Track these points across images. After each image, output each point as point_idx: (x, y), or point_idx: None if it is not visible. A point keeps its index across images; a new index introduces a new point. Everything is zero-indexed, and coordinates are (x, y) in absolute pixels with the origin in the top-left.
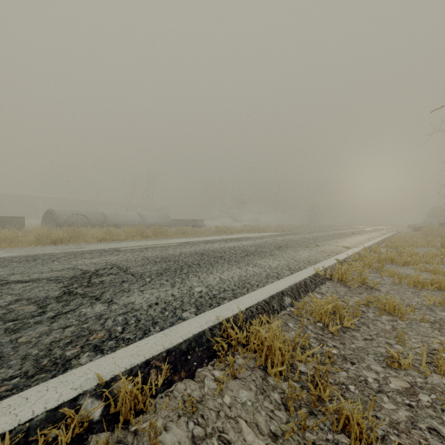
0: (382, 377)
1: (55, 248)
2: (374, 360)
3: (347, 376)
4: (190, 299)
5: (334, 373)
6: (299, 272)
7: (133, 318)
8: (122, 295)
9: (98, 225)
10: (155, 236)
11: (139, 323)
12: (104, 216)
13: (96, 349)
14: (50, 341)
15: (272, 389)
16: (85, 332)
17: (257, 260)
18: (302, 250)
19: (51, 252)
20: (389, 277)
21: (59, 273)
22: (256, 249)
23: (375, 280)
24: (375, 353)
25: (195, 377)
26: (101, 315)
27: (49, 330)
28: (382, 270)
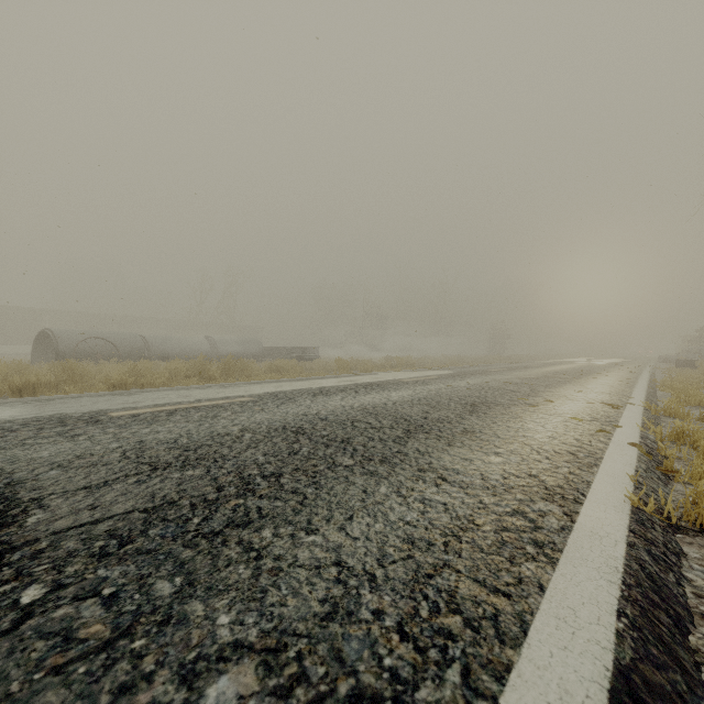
0: None
1: None
2: None
3: None
4: None
5: None
6: (587, 510)
7: None
8: None
9: (133, 357)
10: (226, 376)
11: None
12: (145, 341)
13: None
14: None
15: None
16: None
17: (440, 452)
18: (527, 415)
19: None
20: None
21: None
22: (425, 414)
23: None
24: None
25: None
26: None
27: None
28: None
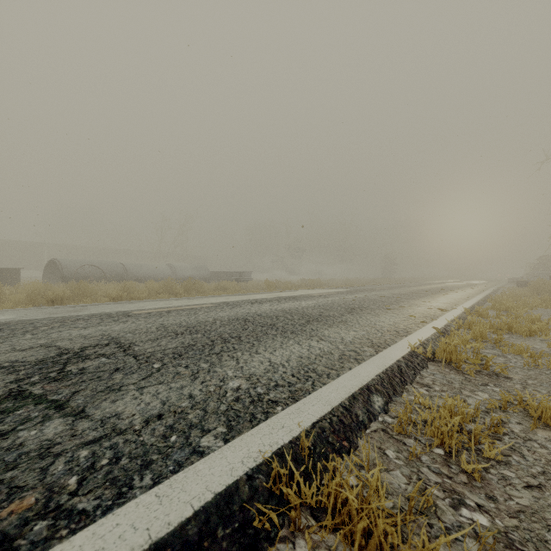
0: None
1: (42, 311)
2: None
3: None
4: (219, 404)
5: None
6: (387, 350)
7: (109, 451)
8: (104, 399)
9: (116, 279)
10: (187, 293)
11: (115, 466)
12: (124, 268)
13: (1, 549)
14: None
15: None
16: (0, 495)
17: (324, 330)
18: (383, 314)
19: (31, 318)
20: (514, 355)
21: (21, 355)
22: (320, 313)
23: (497, 361)
24: None
25: None
26: (50, 446)
27: None
28: (501, 344)
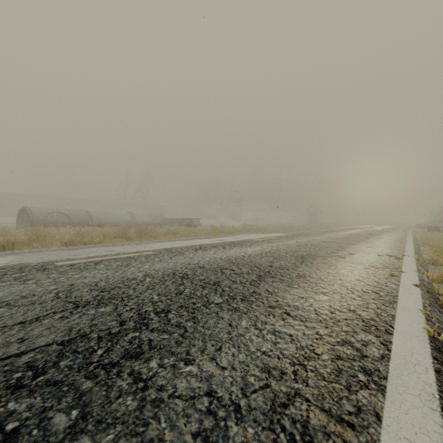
0: None
1: None
2: None
3: None
4: None
5: None
6: (397, 339)
7: None
8: None
9: (81, 224)
10: (140, 237)
11: None
12: (89, 214)
13: None
14: None
15: None
16: None
17: (283, 292)
18: (339, 264)
19: None
20: None
21: None
22: (270, 263)
23: None
24: None
25: None
26: None
27: None
28: None
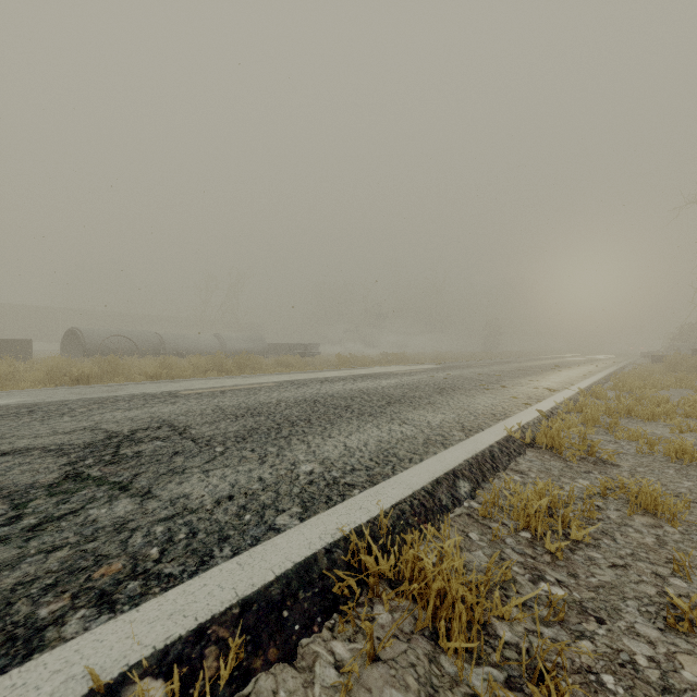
0: (664, 653)
1: (72, 391)
2: (639, 613)
3: (594, 651)
4: (292, 487)
5: (567, 645)
6: (479, 435)
7: (184, 527)
8: (169, 481)
9: (150, 353)
10: (240, 370)
11: (193, 540)
12: (161, 339)
13: (102, 601)
14: (14, 582)
15: (450, 686)
16: (88, 561)
17: (407, 412)
18: (479, 395)
19: (63, 399)
20: (629, 442)
21: (66, 438)
22: (404, 394)
23: (607, 447)
24: (637, 597)
25: (297, 657)
26: (124, 522)
27: (17, 557)
28: (615, 430)
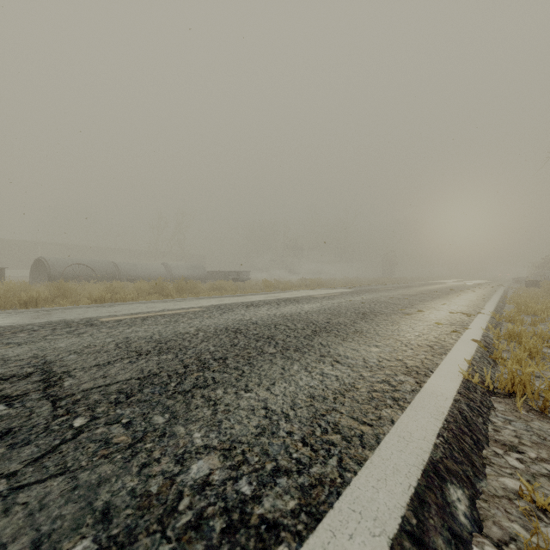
0: None
1: None
2: None
3: None
4: (156, 544)
5: None
6: (432, 380)
7: None
8: None
9: (107, 279)
10: (179, 293)
11: None
12: (116, 267)
13: None
14: None
15: None
16: None
17: (337, 345)
18: (402, 321)
19: None
20: None
21: None
22: (328, 320)
23: None
24: None
25: None
26: None
27: None
28: None
